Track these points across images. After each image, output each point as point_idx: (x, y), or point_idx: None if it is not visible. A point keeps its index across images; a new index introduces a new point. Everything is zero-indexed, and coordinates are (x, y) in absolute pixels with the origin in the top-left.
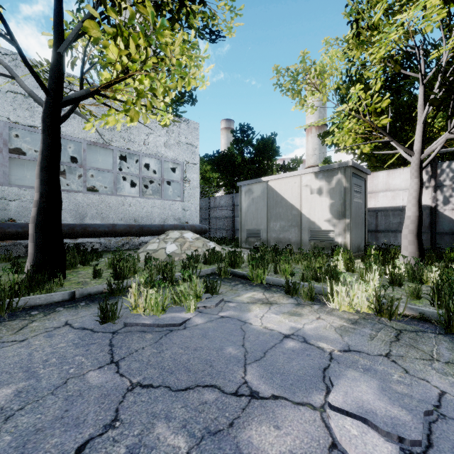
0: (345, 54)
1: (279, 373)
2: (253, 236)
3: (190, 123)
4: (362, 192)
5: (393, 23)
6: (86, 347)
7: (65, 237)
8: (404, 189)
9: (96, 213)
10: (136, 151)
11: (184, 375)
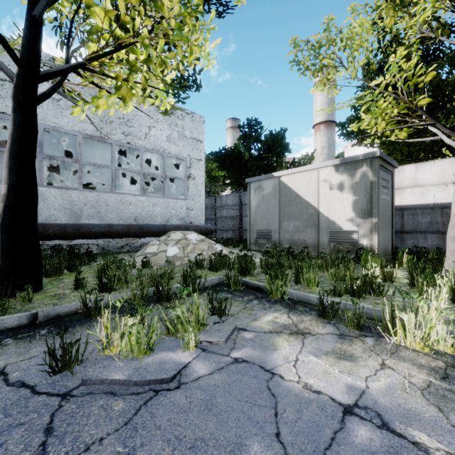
0: (374, 25)
1: None
2: (263, 237)
3: (195, 116)
4: (389, 188)
5: None
6: (4, 435)
7: (55, 239)
8: (436, 184)
9: (93, 212)
10: (137, 145)
11: None
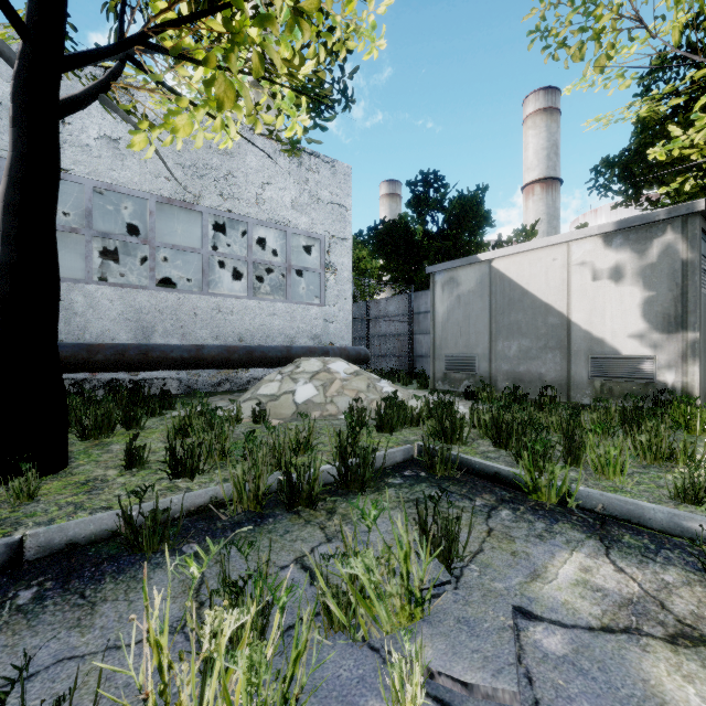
0: None
1: None
2: (460, 369)
3: (337, 166)
4: None
5: None
6: None
7: (109, 370)
8: None
9: (172, 325)
10: (242, 215)
11: None
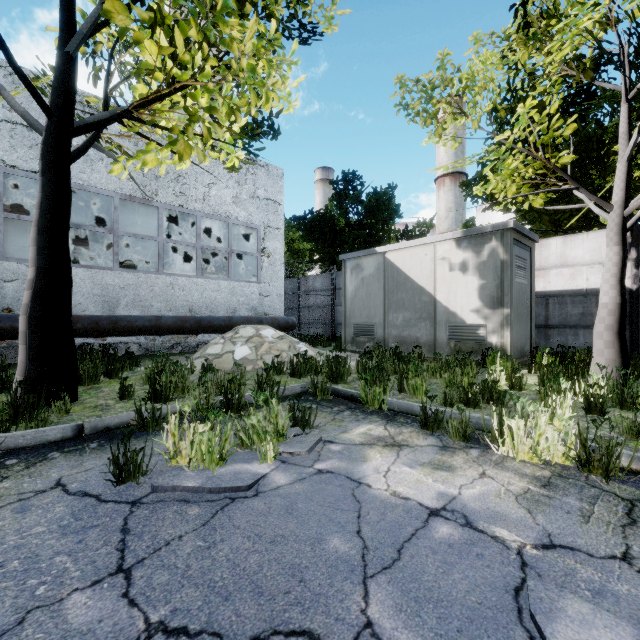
0: (504, 59)
1: (432, 600)
2: (363, 334)
3: (271, 169)
4: (527, 268)
5: (583, 5)
6: (80, 534)
7: (85, 336)
8: (589, 263)
9: (134, 299)
10: (192, 209)
11: (251, 604)
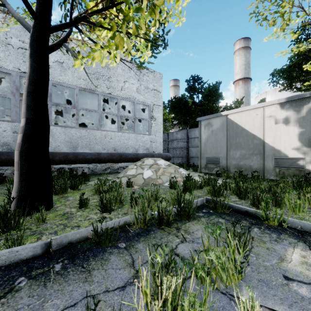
0: None
1: None
2: (212, 163)
3: (156, 73)
4: None
5: None
6: None
7: (60, 164)
8: None
9: (86, 144)
10: (115, 95)
11: None
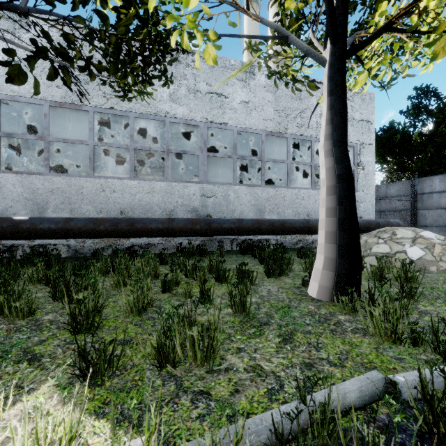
0: None
1: None
2: None
3: (364, 94)
4: None
5: None
6: None
7: (265, 234)
8: None
9: (273, 207)
10: (308, 136)
11: None
